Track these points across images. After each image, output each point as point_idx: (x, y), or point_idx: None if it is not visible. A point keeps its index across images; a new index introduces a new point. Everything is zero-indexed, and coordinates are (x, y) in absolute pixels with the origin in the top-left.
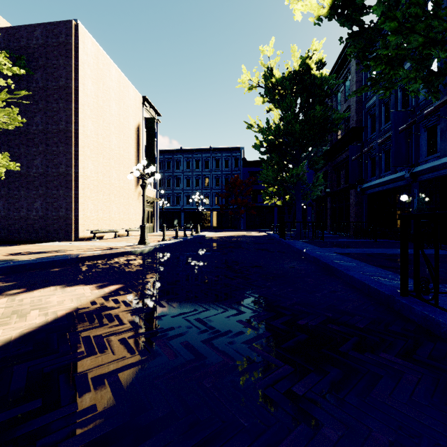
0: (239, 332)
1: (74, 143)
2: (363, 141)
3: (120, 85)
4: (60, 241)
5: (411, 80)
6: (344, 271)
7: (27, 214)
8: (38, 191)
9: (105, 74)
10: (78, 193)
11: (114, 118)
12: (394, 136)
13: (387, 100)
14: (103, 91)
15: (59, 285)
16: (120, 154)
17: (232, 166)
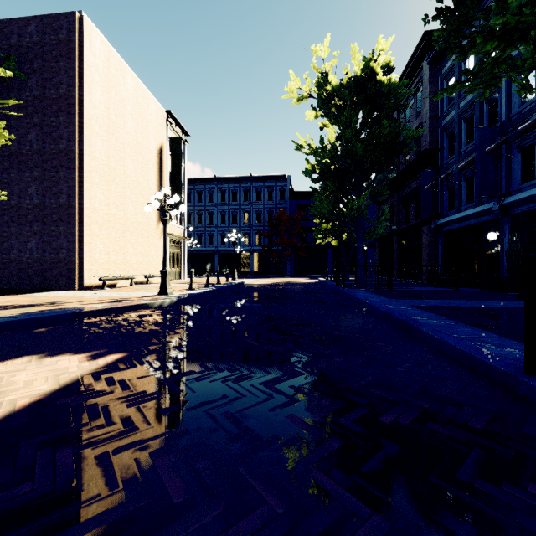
0: (292, 440)
1: (78, 167)
2: (438, 166)
3: (138, 96)
4: (60, 290)
5: (524, 72)
6: (431, 333)
7: (19, 256)
8: (32, 227)
9: (119, 81)
10: (83, 230)
11: (130, 137)
12: (479, 159)
13: (469, 115)
14: (115, 102)
15: (36, 354)
16: (138, 182)
17: (276, 198)
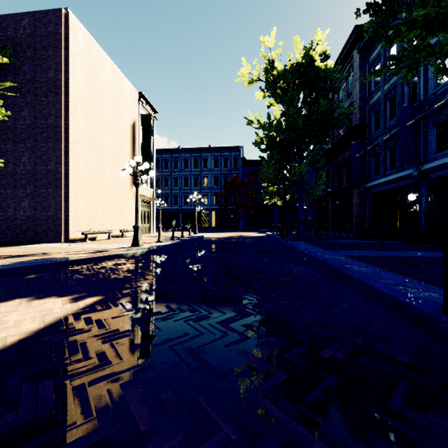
0: (244, 373)
1: (64, 139)
2: (367, 139)
3: (114, 79)
4: (49, 242)
5: (441, 57)
6: (362, 279)
7: (14, 213)
8: (25, 190)
9: (98, 67)
10: (68, 192)
11: (108, 114)
12: (401, 132)
13: (392, 95)
14: (95, 84)
15: (26, 297)
16: (114, 152)
17: (231, 166)
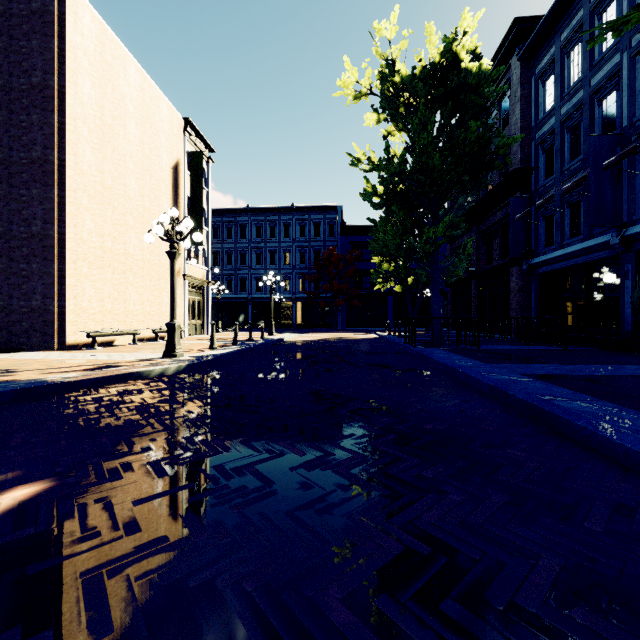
0: None
1: (57, 183)
2: (532, 191)
3: (144, 95)
4: (33, 350)
5: None
6: (600, 432)
7: None
8: None
9: (117, 73)
10: (65, 269)
11: (134, 147)
12: (593, 177)
13: (574, 122)
14: (112, 100)
15: None
16: (144, 207)
17: (324, 234)
